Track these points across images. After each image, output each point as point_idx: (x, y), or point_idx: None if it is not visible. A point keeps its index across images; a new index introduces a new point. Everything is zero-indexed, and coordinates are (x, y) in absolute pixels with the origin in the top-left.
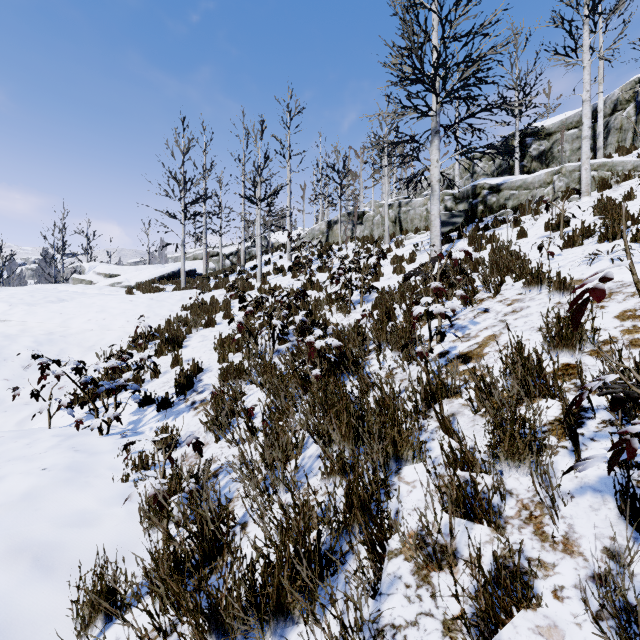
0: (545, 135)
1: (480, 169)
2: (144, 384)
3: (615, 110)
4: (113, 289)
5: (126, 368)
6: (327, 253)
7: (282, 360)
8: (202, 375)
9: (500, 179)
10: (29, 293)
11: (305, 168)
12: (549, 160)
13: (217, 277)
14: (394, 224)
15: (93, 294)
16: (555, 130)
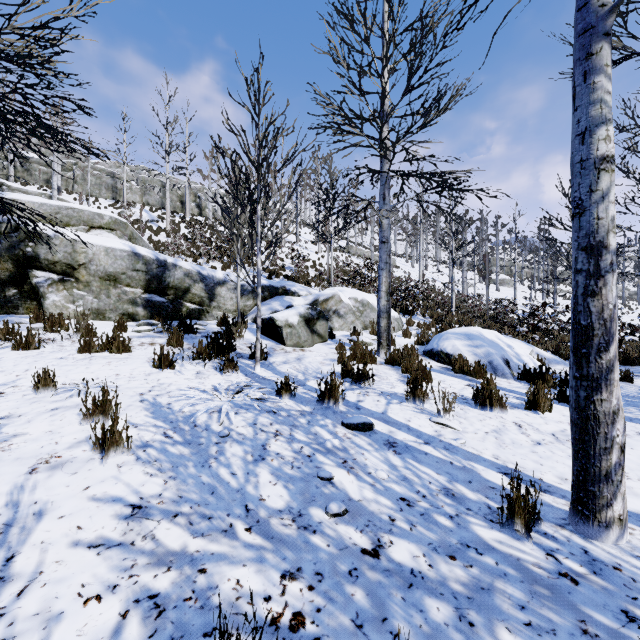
0: (27, 161)
1: None
2: None
3: (65, 170)
4: None
5: None
6: None
7: None
8: None
9: (13, 184)
10: None
11: None
12: (30, 176)
13: None
14: None
15: None
16: (34, 162)
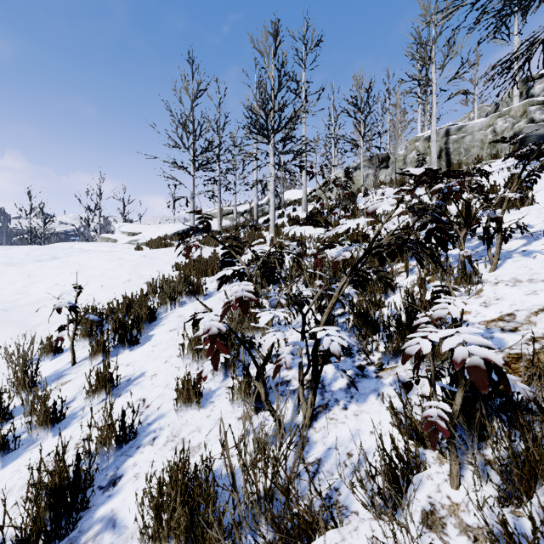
0: None
1: (539, 91)
2: (12, 454)
3: None
4: (126, 246)
5: (8, 397)
6: (352, 198)
7: (343, 445)
8: (126, 455)
9: None
10: (29, 251)
11: (322, 109)
12: None
13: (228, 232)
14: (437, 159)
15: (96, 251)
16: None
